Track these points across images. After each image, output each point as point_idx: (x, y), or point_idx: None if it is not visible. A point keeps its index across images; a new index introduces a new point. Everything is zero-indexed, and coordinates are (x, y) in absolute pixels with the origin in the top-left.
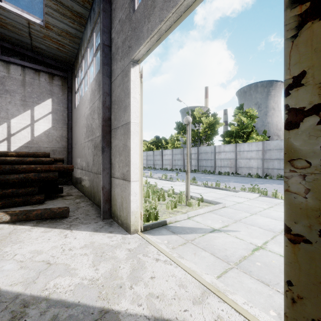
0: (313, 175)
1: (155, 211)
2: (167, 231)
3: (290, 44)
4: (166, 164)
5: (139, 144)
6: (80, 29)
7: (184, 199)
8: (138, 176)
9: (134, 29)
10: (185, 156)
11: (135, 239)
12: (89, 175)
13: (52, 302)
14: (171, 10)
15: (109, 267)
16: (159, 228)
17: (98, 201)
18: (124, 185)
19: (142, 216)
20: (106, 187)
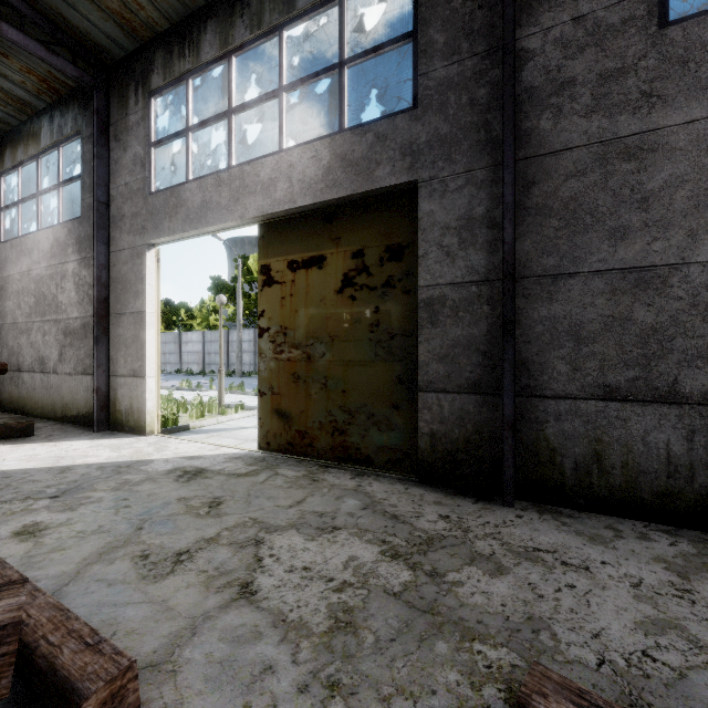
0: (267, 361)
1: (174, 419)
2: (191, 433)
3: (260, 293)
4: (191, 361)
5: (156, 336)
6: (17, 116)
7: (217, 408)
8: (155, 372)
9: (151, 213)
10: (231, 346)
11: (153, 438)
12: (46, 379)
13: (91, 464)
14: (193, 230)
15: (132, 450)
16: (180, 433)
17: (75, 416)
18: (135, 383)
19: (159, 416)
20: (102, 390)
